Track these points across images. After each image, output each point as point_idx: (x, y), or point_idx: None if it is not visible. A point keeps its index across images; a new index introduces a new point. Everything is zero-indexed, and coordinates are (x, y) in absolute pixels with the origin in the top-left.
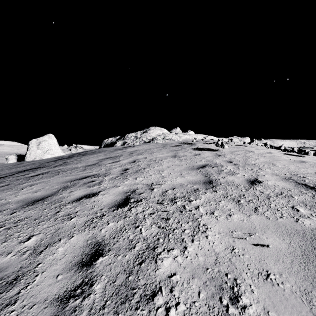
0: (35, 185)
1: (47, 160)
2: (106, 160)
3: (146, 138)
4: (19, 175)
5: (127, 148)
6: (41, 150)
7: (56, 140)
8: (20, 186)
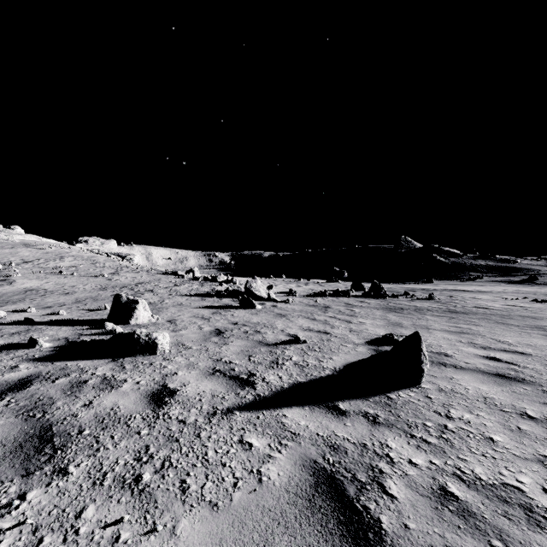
0: None
1: None
2: None
3: None
4: None
5: None
6: None
7: None
8: None
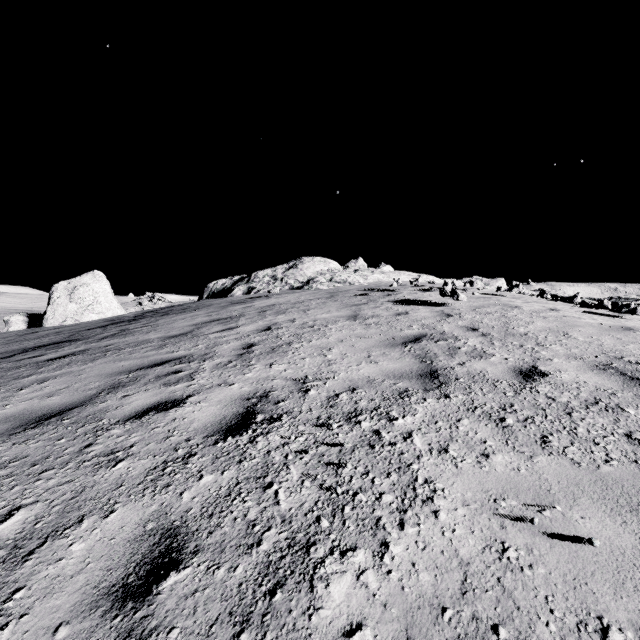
0: (52, 381)
1: (88, 325)
2: (209, 325)
3: (296, 281)
4: (25, 356)
5: (255, 301)
6: (76, 304)
7: (108, 283)
8: (20, 383)
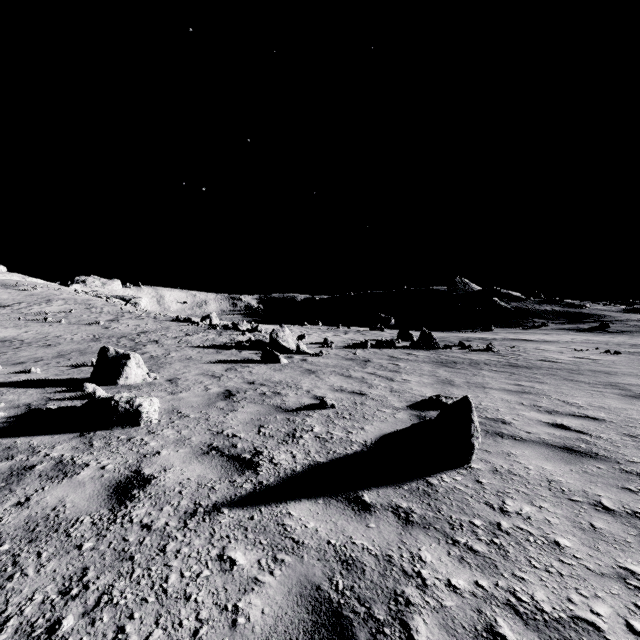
0: None
1: None
2: None
3: None
4: None
5: None
6: None
7: None
8: None
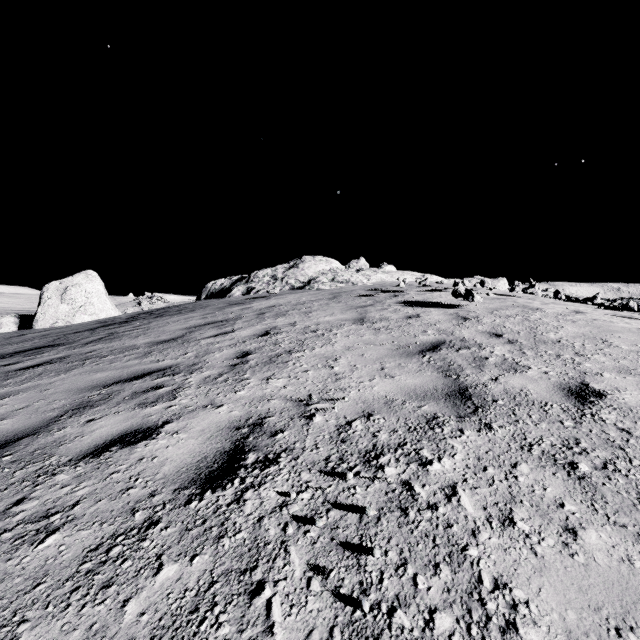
0: (12, 398)
1: (77, 328)
2: (203, 328)
3: (296, 280)
4: None
5: (254, 302)
6: (68, 305)
7: (101, 284)
8: None
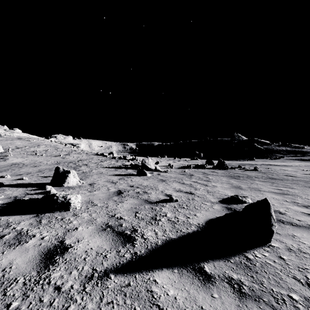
0: None
1: None
2: None
3: None
4: None
5: None
6: None
7: None
8: None
